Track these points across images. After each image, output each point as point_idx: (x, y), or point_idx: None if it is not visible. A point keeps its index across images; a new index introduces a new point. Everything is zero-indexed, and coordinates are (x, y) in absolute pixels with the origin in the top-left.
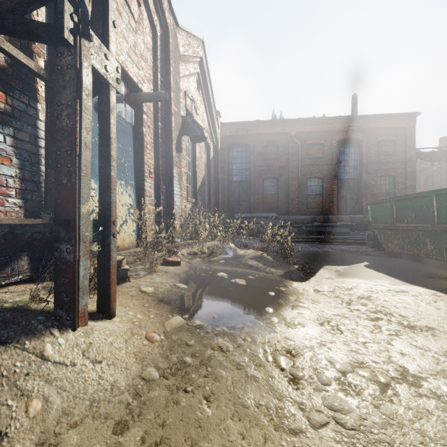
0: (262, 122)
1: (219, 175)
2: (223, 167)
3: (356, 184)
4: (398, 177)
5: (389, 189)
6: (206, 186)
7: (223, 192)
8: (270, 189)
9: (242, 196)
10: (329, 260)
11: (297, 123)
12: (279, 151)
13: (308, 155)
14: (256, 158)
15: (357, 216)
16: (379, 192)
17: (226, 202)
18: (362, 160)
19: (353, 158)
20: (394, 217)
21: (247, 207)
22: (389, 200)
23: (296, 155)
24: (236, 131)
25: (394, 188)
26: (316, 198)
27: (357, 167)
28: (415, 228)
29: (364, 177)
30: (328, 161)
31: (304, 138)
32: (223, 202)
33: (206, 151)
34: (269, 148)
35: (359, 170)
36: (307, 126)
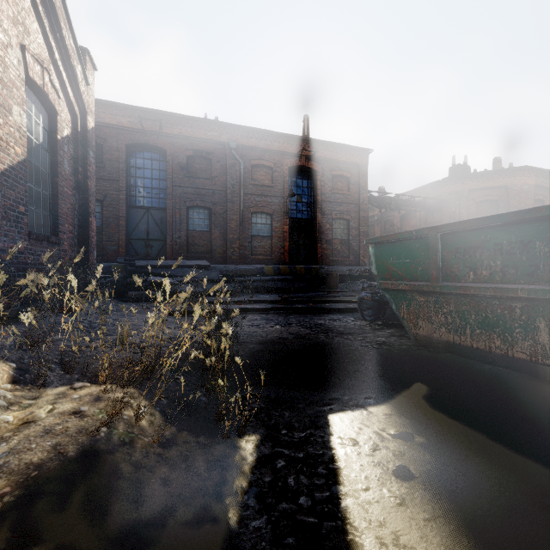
0: (187, 118)
1: (91, 181)
2: (116, 179)
3: (310, 226)
4: (352, 221)
5: (343, 235)
6: (44, 193)
7: (118, 222)
8: (199, 224)
9: (153, 232)
10: (325, 376)
11: (238, 132)
12: (213, 168)
13: (253, 180)
14: (177, 174)
15: (313, 266)
16: (334, 238)
17: (123, 241)
18: (316, 197)
19: (306, 192)
20: (440, 268)
21: (162, 250)
22: (427, 232)
23: (237, 177)
24: (141, 123)
25: (348, 234)
26: (263, 241)
27: (311, 204)
28: (507, 293)
29: (319, 218)
30: (278, 192)
31: (248, 156)
32: (118, 239)
33: (45, 116)
34: (197, 161)
35: (313, 208)
36: (252, 139)
